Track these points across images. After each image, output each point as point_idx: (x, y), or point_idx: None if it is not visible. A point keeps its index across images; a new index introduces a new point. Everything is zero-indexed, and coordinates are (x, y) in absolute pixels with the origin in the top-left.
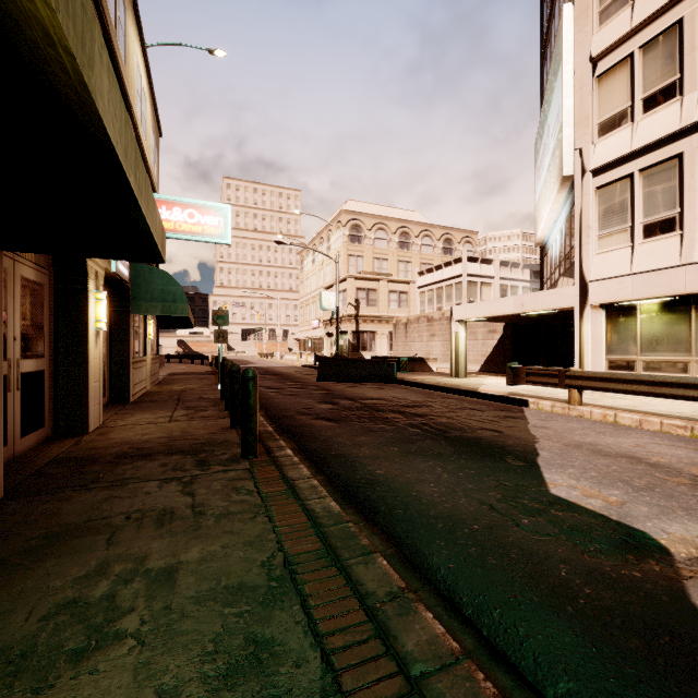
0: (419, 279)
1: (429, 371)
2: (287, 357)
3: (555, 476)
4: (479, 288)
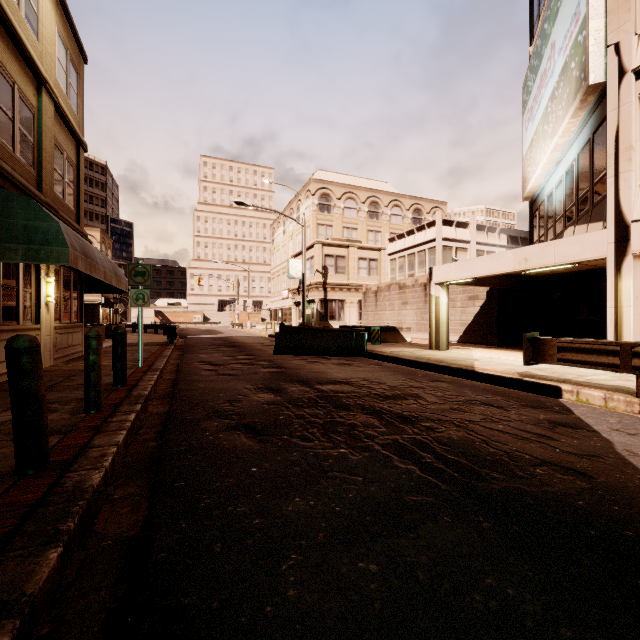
0: (389, 246)
1: (402, 342)
2: (258, 327)
3: None
4: (454, 253)
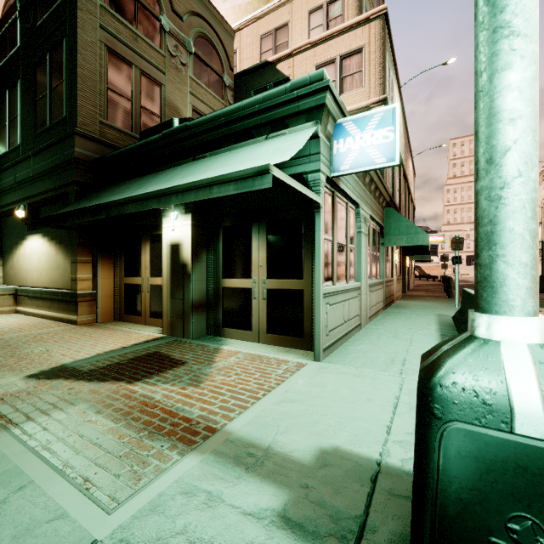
0: None
1: None
2: None
3: None
4: None
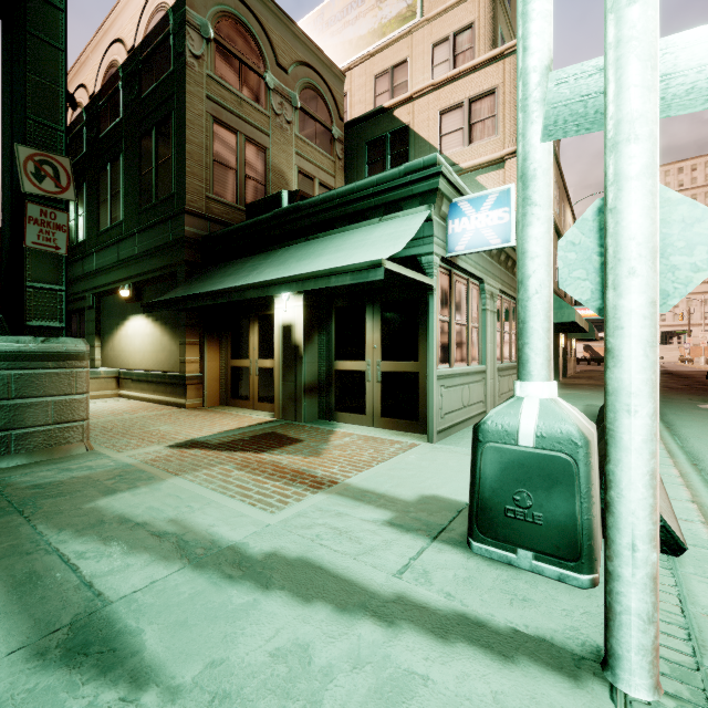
0: None
1: None
2: None
3: None
4: None
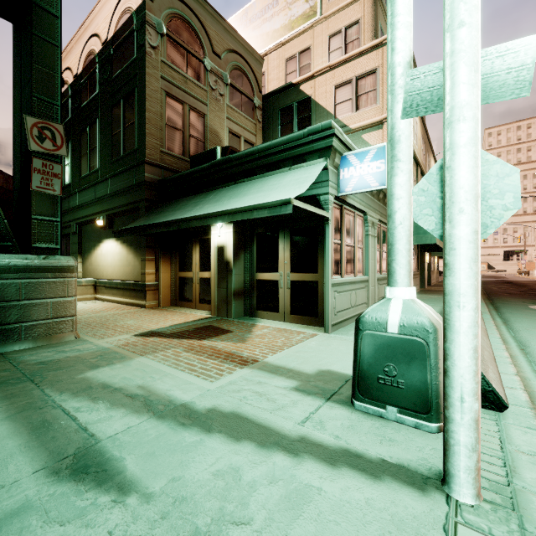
0: None
1: None
2: None
3: None
4: None
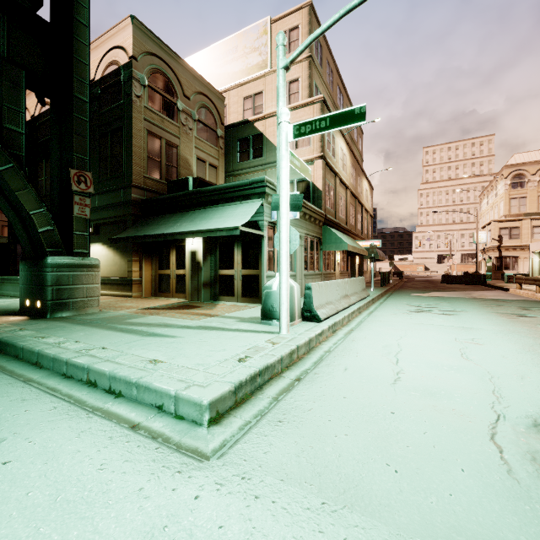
0: None
1: None
2: None
3: (437, 292)
4: None
